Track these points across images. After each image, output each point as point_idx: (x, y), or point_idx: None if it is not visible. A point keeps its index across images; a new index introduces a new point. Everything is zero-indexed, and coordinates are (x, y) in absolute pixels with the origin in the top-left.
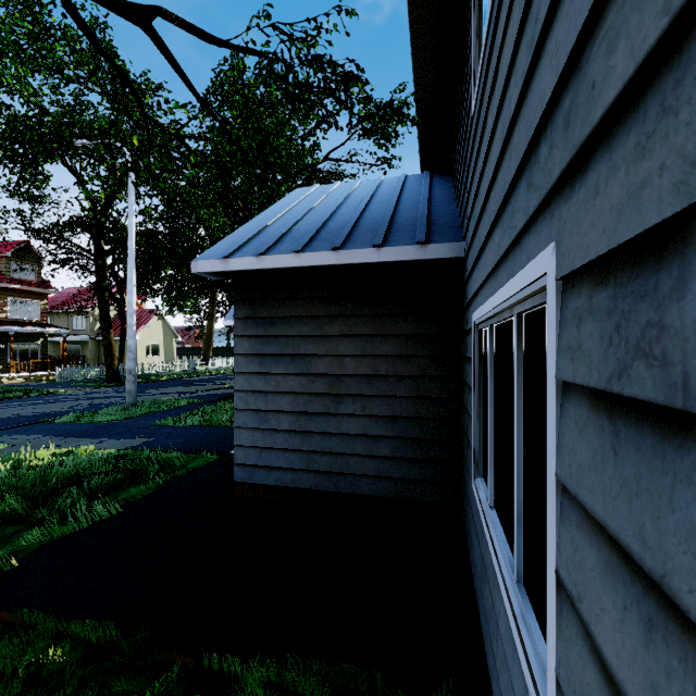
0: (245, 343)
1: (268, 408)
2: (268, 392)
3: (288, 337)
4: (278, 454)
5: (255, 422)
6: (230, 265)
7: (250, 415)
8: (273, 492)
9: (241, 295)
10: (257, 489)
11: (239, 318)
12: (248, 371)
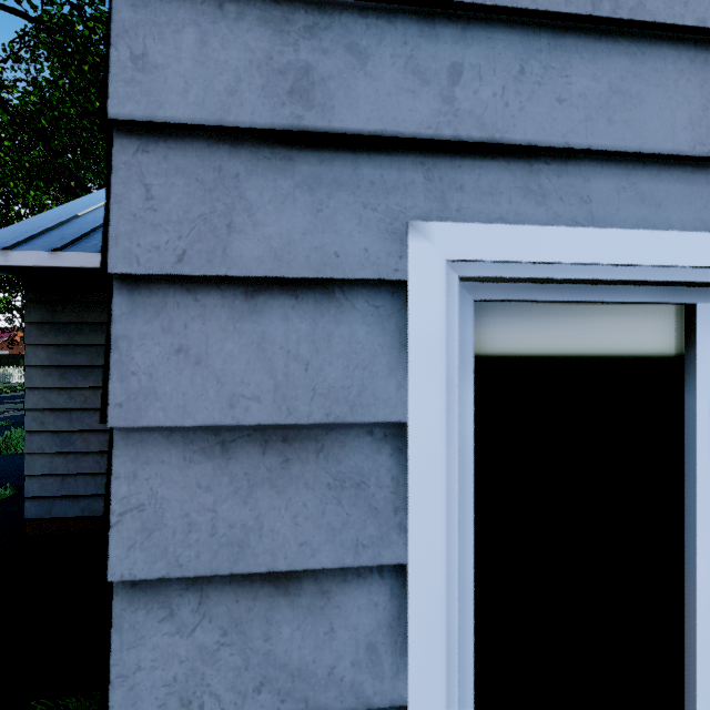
0: (40, 352)
1: (72, 428)
2: (72, 409)
3: (100, 346)
4: (87, 479)
5: (54, 446)
6: (11, 259)
7: (48, 438)
8: (80, 524)
9: (36, 295)
10: (58, 524)
11: (33, 322)
12: (45, 386)
